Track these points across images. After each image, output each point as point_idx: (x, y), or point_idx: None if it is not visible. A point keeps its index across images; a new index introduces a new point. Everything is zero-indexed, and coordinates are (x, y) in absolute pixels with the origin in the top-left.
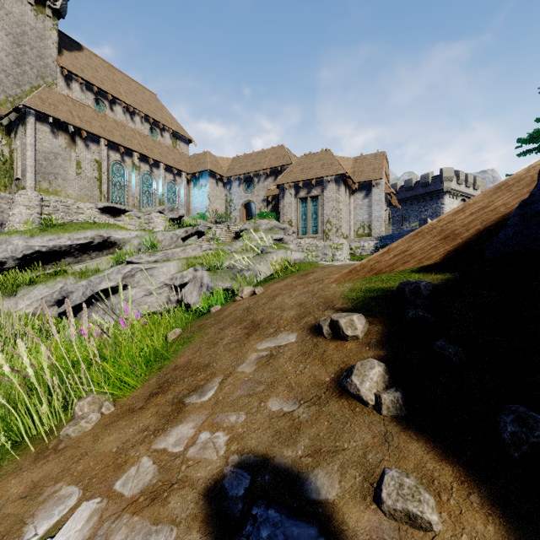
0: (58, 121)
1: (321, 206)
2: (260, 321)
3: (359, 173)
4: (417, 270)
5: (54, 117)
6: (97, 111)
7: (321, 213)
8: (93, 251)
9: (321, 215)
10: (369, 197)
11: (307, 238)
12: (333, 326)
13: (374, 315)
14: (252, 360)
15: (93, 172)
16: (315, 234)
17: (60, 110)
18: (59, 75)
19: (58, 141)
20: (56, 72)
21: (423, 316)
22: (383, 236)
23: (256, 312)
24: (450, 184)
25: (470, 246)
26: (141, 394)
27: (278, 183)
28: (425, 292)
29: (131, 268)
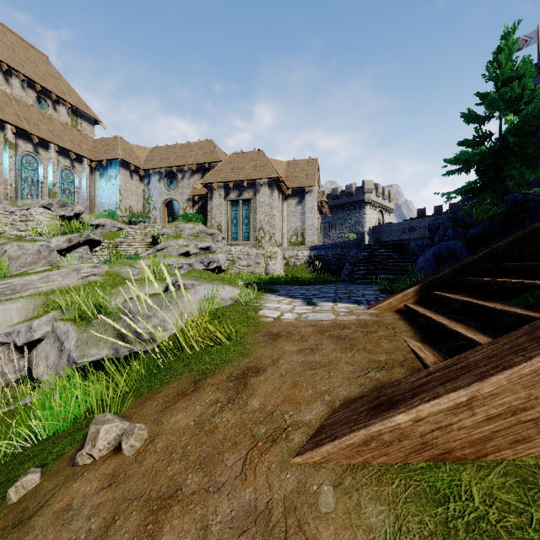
0: None
1: (253, 210)
2: None
3: (293, 178)
4: None
5: None
6: None
7: (254, 218)
8: None
9: (253, 220)
10: (303, 204)
11: (238, 245)
12: None
13: None
14: None
15: None
16: (247, 240)
17: None
18: None
19: None
20: None
21: None
22: (317, 246)
23: None
24: (370, 195)
25: None
26: None
27: (206, 182)
28: None
29: None
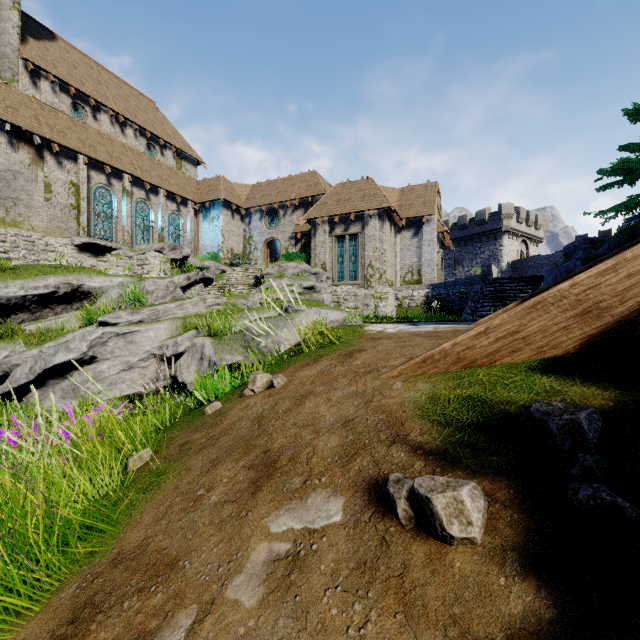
0: (19, 130)
1: (361, 246)
2: (277, 454)
3: (407, 207)
4: (539, 367)
5: (12, 124)
6: (74, 119)
7: (362, 254)
8: (57, 303)
9: (361, 257)
10: (419, 237)
11: (344, 285)
12: (419, 505)
13: (492, 475)
14: (258, 566)
15: (68, 198)
16: (355, 280)
17: (21, 114)
18: (22, 70)
19: (19, 155)
20: (18, 65)
21: (612, 504)
22: (436, 284)
23: (272, 430)
24: (509, 222)
25: (627, 329)
26: (32, 637)
27: (309, 217)
28: (592, 434)
29: (101, 333)
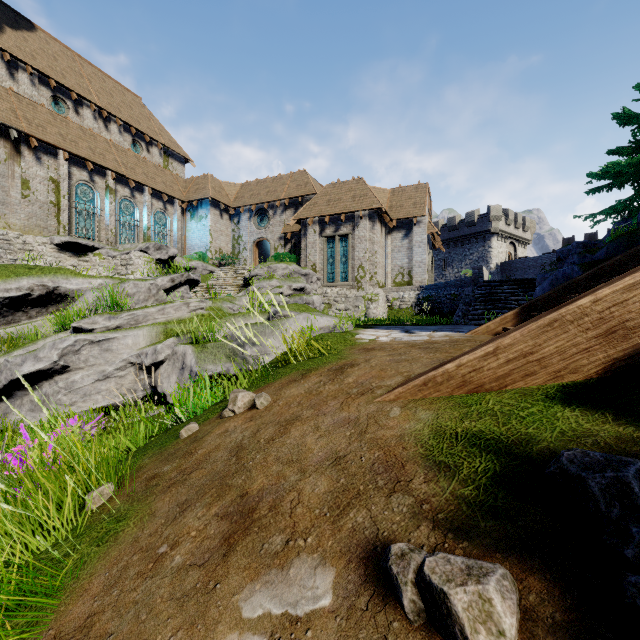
0: None
1: (351, 247)
2: (256, 500)
3: (398, 208)
4: (559, 396)
5: None
6: (55, 113)
7: (352, 255)
8: (31, 307)
9: (351, 258)
10: (410, 238)
11: (335, 286)
12: (431, 597)
13: (519, 549)
14: None
15: (47, 195)
16: (345, 281)
17: None
18: None
19: None
20: None
21: None
22: (426, 286)
23: (251, 466)
24: (498, 224)
25: None
26: None
27: (299, 217)
28: None
29: (73, 341)
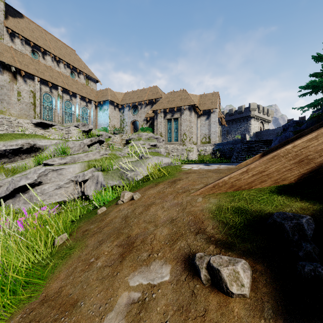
0: (3, 64)
1: (180, 124)
2: (134, 238)
3: (203, 104)
4: (276, 191)
5: (0, 60)
6: (33, 59)
7: (180, 128)
8: (23, 153)
9: (180, 130)
10: (209, 119)
11: (171, 144)
12: (213, 272)
13: (253, 254)
14: (122, 307)
15: (29, 99)
16: (176, 141)
17: (5, 56)
18: (5, 33)
19: (3, 77)
20: (3, 30)
21: None
22: (217, 143)
23: (132, 224)
24: (254, 112)
25: None
26: None
27: (153, 109)
28: (310, 231)
29: (44, 169)
